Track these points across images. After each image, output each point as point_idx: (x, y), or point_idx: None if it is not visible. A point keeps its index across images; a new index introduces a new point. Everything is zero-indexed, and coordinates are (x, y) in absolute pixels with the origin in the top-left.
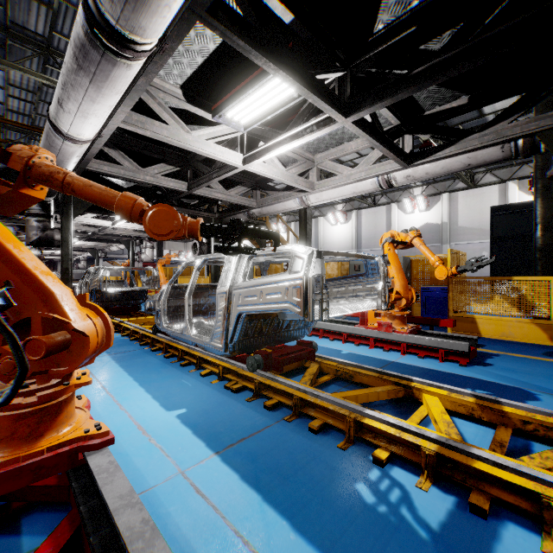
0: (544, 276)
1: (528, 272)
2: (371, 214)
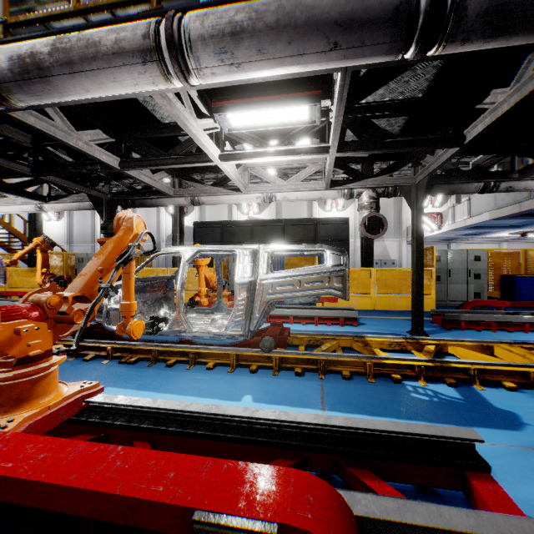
0: (176, 267)
1: (211, 265)
2: (144, 213)
